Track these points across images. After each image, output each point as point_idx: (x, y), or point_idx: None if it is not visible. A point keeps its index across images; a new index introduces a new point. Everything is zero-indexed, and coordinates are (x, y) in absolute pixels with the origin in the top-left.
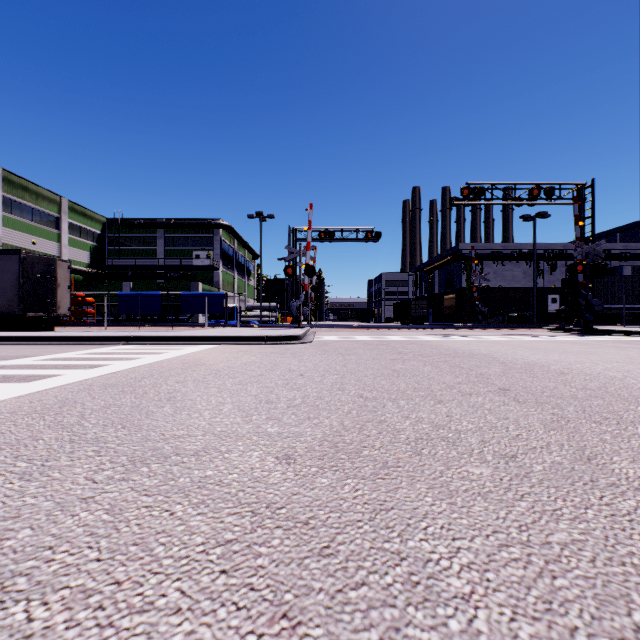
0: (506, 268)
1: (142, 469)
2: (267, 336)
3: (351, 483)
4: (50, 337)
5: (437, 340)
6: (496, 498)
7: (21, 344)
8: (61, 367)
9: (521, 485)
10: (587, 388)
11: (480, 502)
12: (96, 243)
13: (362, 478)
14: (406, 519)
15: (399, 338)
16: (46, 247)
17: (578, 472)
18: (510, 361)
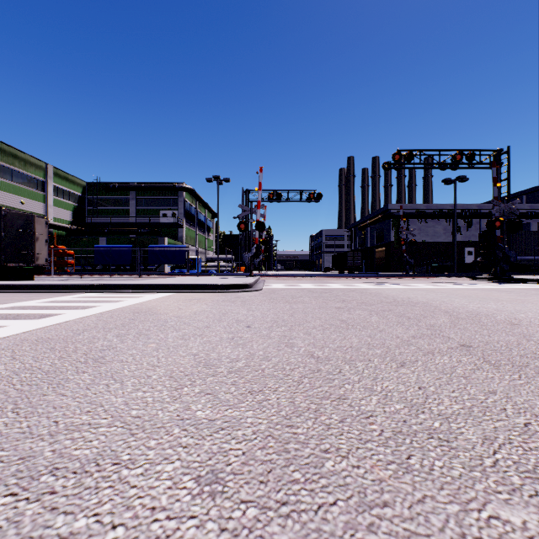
0: (429, 225)
1: None
2: (220, 284)
3: None
4: (22, 285)
5: (374, 288)
6: None
7: None
8: (11, 317)
9: None
10: None
11: None
12: (77, 203)
13: None
14: None
15: (339, 286)
16: (33, 207)
17: None
18: (452, 310)
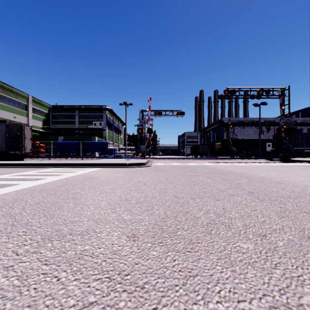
0: (245, 129)
1: (48, 244)
2: (128, 163)
3: (171, 255)
4: (20, 163)
5: (213, 165)
6: (260, 267)
7: (5, 167)
8: (21, 179)
9: (273, 256)
10: (295, 191)
11: (251, 270)
12: (45, 117)
13: (177, 251)
14: (206, 284)
15: (194, 164)
16: (21, 119)
17: (305, 247)
18: (251, 176)
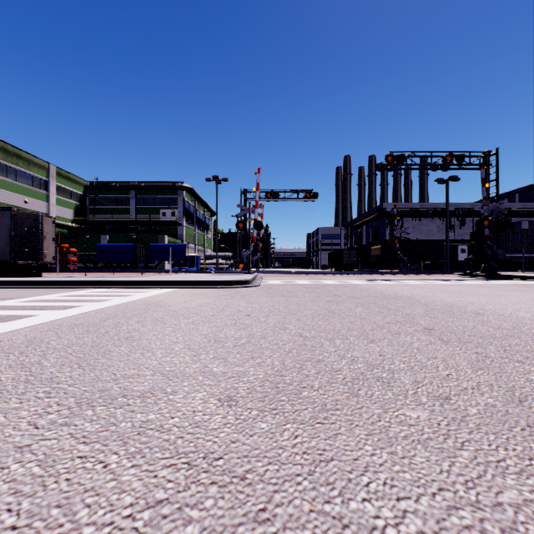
0: (423, 223)
1: (86, 412)
2: (221, 281)
3: (290, 428)
4: (35, 281)
5: (366, 284)
6: (436, 446)
7: (10, 287)
8: (38, 308)
9: (459, 431)
10: (503, 328)
11: (421, 451)
12: (79, 202)
13: (301, 423)
14: (347, 473)
15: (333, 282)
16: (36, 206)
17: (513, 416)
18: (430, 303)
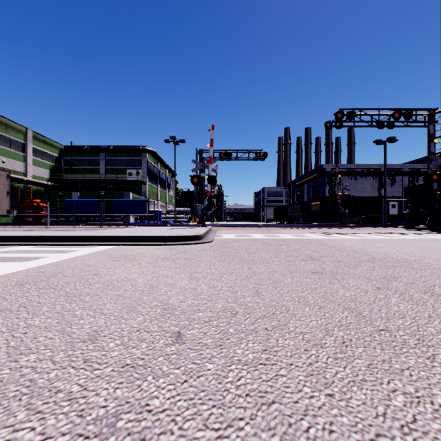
0: (358, 182)
1: None
2: (168, 236)
3: None
4: None
5: (327, 239)
6: None
7: None
8: None
9: None
10: None
11: None
12: (54, 163)
13: None
14: None
15: (290, 236)
16: (14, 165)
17: None
18: None
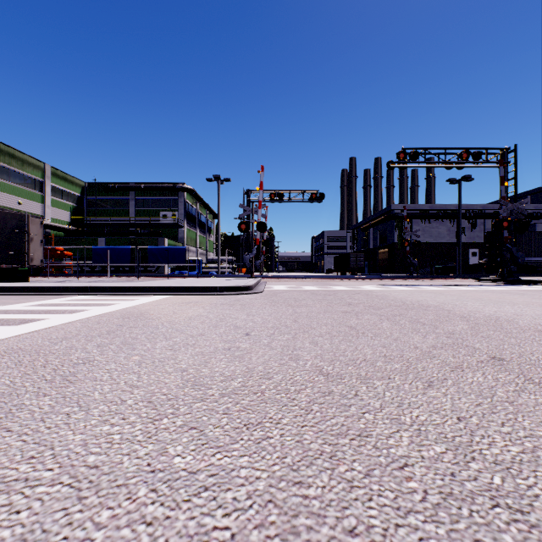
0: (432, 226)
1: None
2: (219, 286)
3: None
4: (12, 287)
5: (380, 290)
6: None
7: None
8: None
9: None
10: None
11: None
12: (76, 204)
13: None
14: None
15: (343, 288)
16: (31, 207)
17: None
18: (468, 314)
